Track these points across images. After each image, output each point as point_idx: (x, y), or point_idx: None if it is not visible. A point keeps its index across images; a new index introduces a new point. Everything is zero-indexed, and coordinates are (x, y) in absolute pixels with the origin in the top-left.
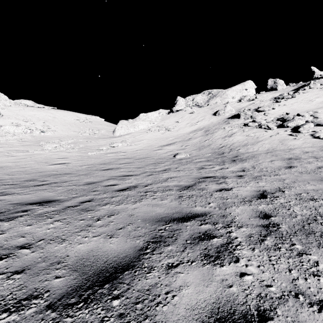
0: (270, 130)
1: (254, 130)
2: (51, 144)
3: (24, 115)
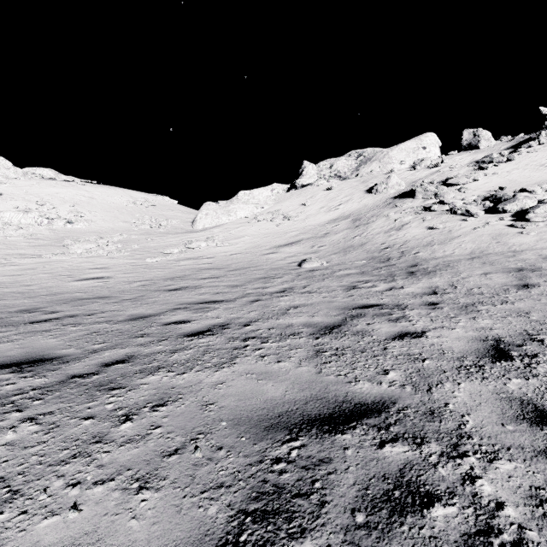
0: (473, 218)
1: (443, 218)
2: (82, 244)
3: (40, 194)
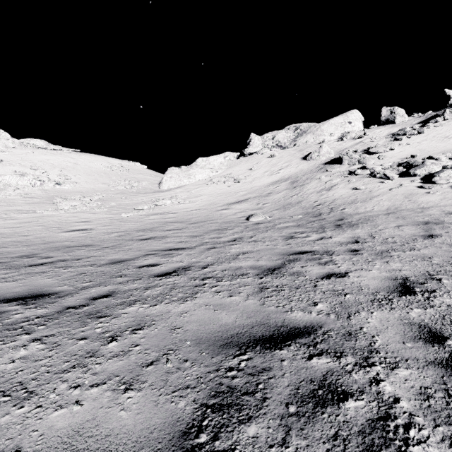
0: (389, 181)
1: (365, 180)
2: (69, 202)
3: (33, 161)
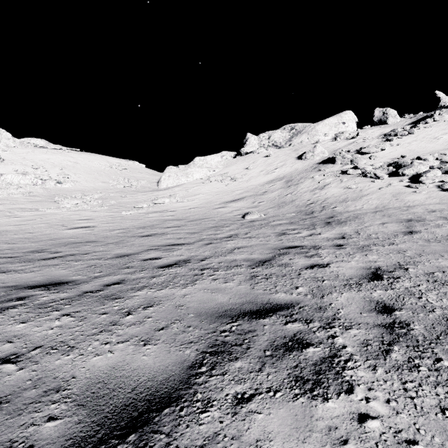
0: (379, 180)
1: (356, 180)
2: (70, 200)
3: (34, 160)
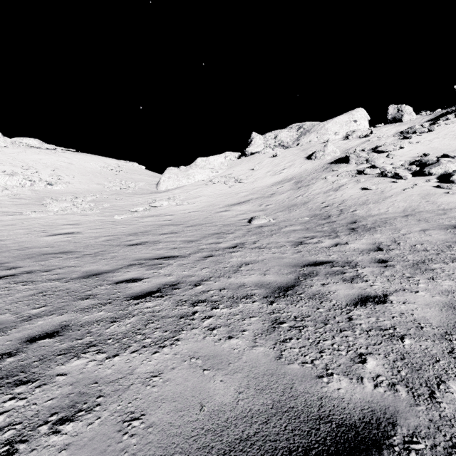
0: (402, 180)
1: (375, 180)
2: (59, 203)
3: (25, 160)
